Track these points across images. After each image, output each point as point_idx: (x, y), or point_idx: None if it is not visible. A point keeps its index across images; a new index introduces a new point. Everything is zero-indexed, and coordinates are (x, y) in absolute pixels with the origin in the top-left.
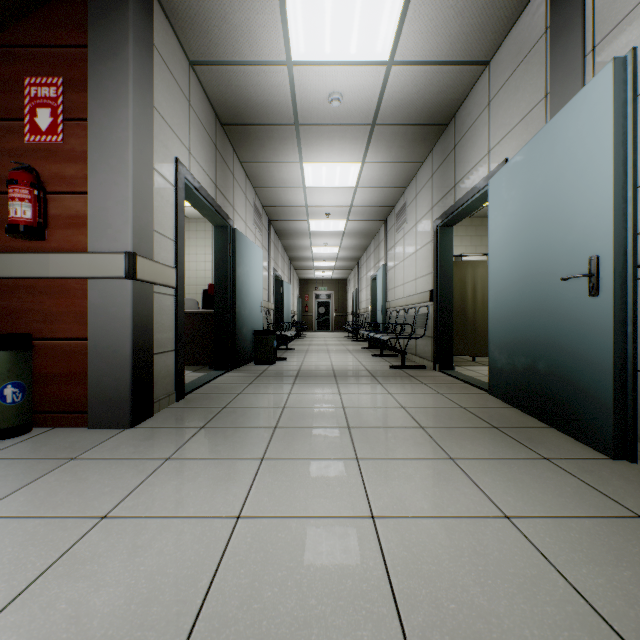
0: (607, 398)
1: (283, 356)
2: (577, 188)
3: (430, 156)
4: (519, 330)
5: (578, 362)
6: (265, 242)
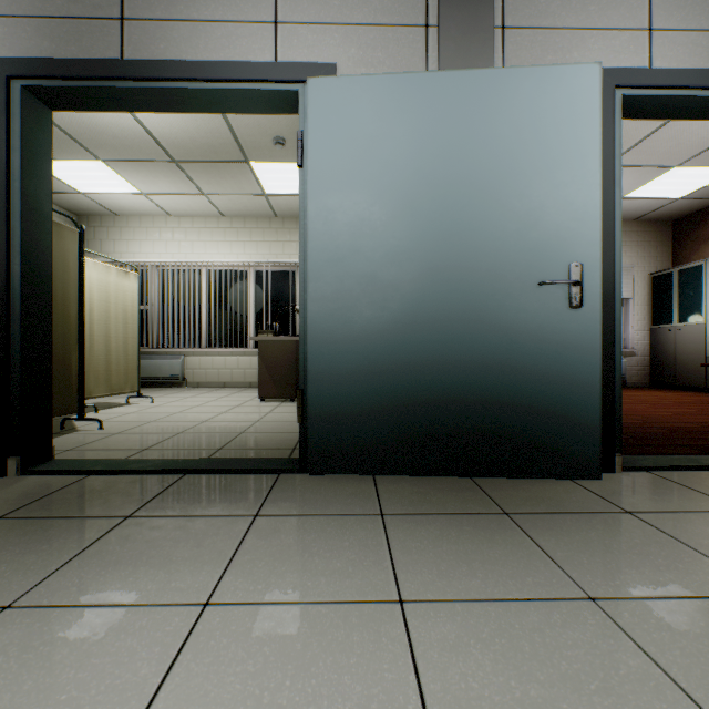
0: (593, 418)
1: None
2: (547, 178)
3: None
4: (417, 351)
5: (549, 385)
6: None
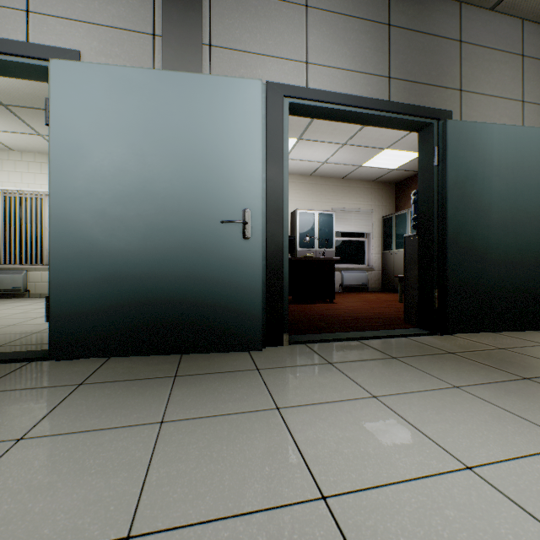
0: (258, 310)
1: None
2: (229, 152)
3: None
4: (137, 267)
5: (230, 289)
6: None
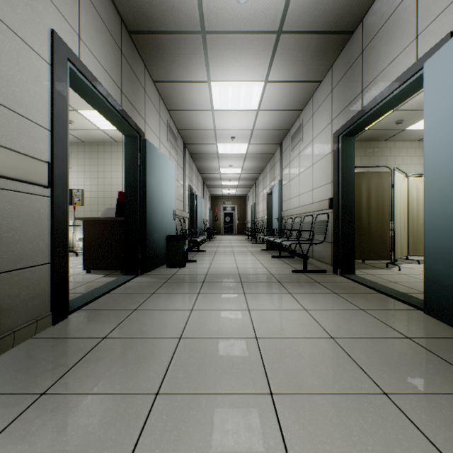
0: None
1: (194, 258)
2: None
3: (329, 73)
4: None
5: None
6: (180, 161)
